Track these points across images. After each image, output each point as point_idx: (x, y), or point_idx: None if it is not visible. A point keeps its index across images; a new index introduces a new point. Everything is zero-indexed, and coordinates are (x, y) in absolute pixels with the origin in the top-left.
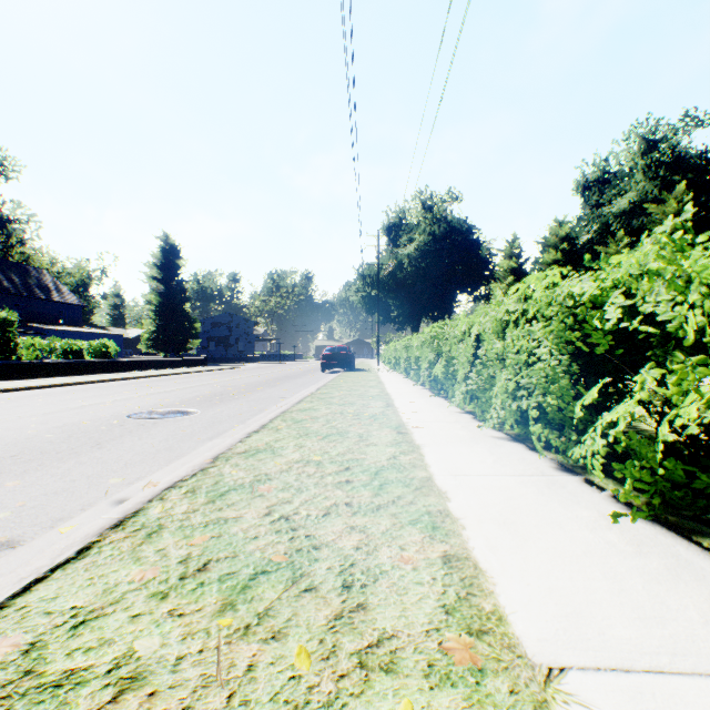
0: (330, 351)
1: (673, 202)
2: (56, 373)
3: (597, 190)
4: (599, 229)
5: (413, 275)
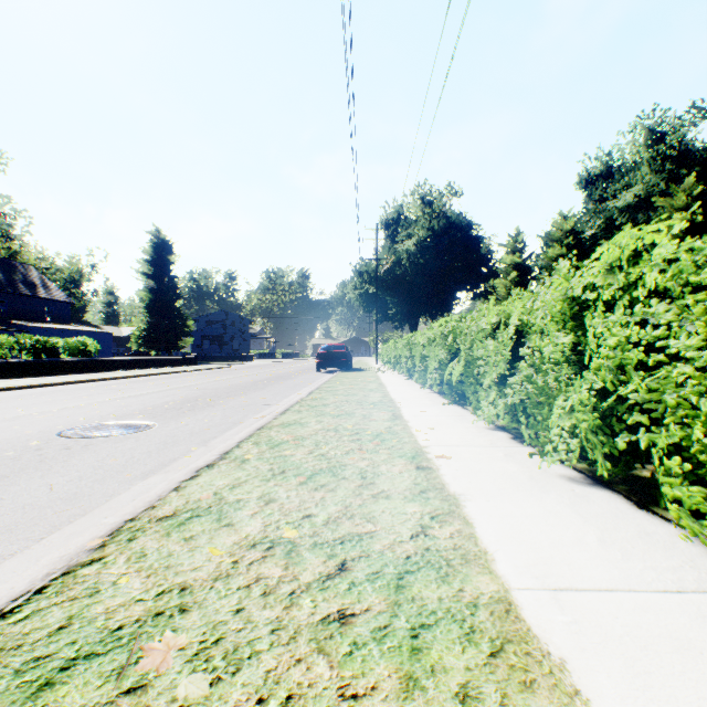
0: (325, 349)
1: (683, 195)
2: (24, 373)
3: (600, 184)
4: (603, 224)
5: (411, 272)
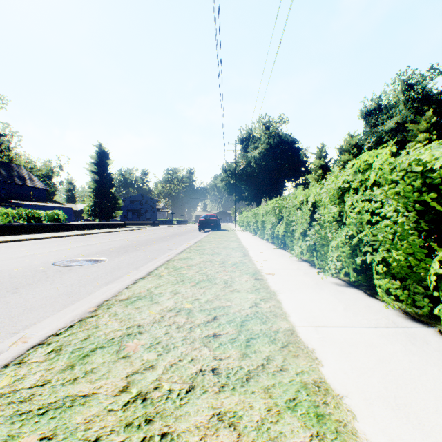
0: (204, 217)
1: (424, 122)
2: (21, 232)
3: (374, 116)
4: (376, 140)
5: (257, 170)
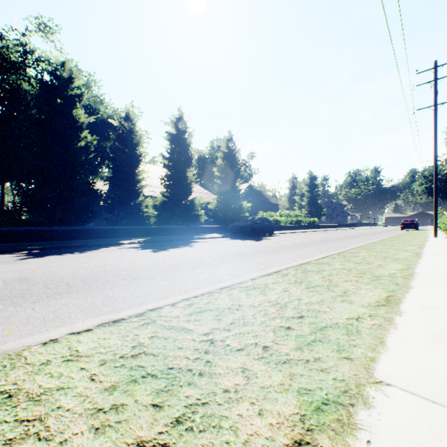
0: (404, 221)
1: None
2: (309, 228)
3: None
4: None
5: None
